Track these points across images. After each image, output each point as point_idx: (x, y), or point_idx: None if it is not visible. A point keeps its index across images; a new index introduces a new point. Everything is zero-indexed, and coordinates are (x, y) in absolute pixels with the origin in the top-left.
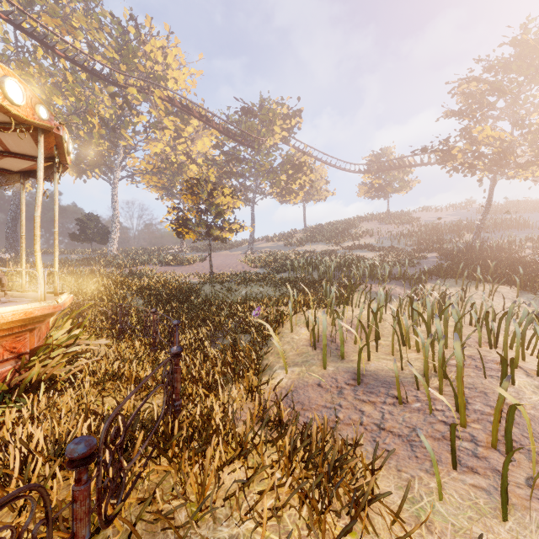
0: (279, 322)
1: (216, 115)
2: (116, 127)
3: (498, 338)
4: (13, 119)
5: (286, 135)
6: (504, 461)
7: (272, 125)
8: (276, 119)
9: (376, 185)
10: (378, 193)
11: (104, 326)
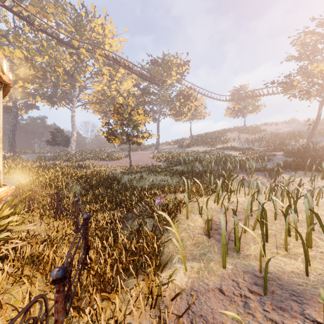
0: (177, 209)
1: (134, 64)
2: (73, 74)
3: None
4: None
5: (179, 77)
6: None
7: (170, 70)
8: (173, 66)
9: (236, 109)
10: (238, 114)
11: (47, 207)
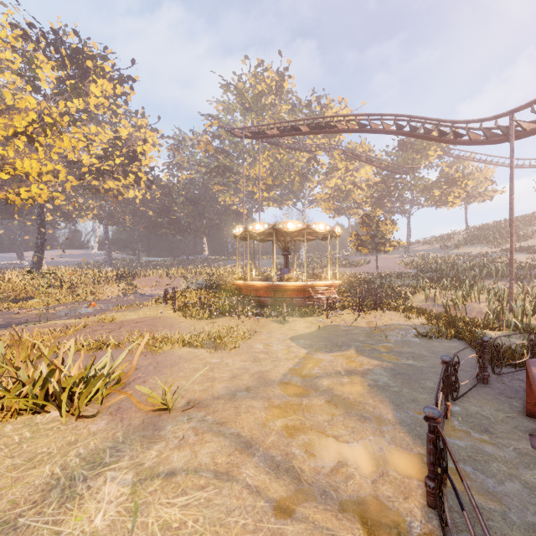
0: (414, 293)
1: (377, 158)
2: (307, 176)
3: (503, 299)
4: (333, 233)
5: (441, 153)
6: (445, 305)
7: (426, 151)
8: (430, 145)
9: None
10: None
11: None
